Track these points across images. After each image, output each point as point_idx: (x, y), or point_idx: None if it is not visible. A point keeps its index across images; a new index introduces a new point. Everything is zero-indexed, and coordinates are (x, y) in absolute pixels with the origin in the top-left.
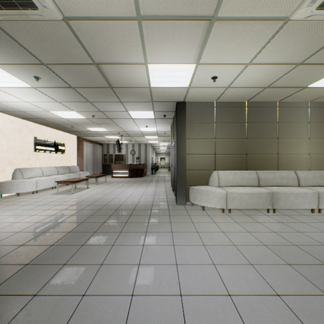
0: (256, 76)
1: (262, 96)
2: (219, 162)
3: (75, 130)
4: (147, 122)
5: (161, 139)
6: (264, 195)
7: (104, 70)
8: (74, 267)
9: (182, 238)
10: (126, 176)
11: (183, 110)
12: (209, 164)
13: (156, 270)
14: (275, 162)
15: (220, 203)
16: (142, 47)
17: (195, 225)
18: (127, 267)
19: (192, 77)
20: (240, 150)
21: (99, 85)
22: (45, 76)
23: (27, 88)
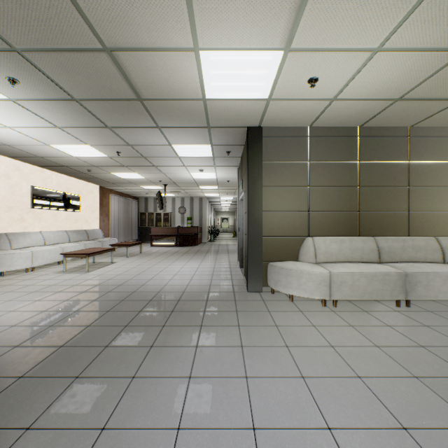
0: (384, 76)
1: (387, 117)
2: (316, 223)
3: (95, 176)
4: (202, 164)
5: (223, 191)
6: (391, 277)
7: (124, 63)
8: (44, 437)
9: (261, 361)
10: (172, 245)
11: (258, 140)
12: (299, 227)
13: (213, 445)
14: (404, 224)
15: (320, 290)
16: (187, 10)
17: (281, 331)
18: (154, 437)
19: (275, 79)
20: (348, 204)
21: (120, 95)
22: (25, 76)
23: (1, 102)
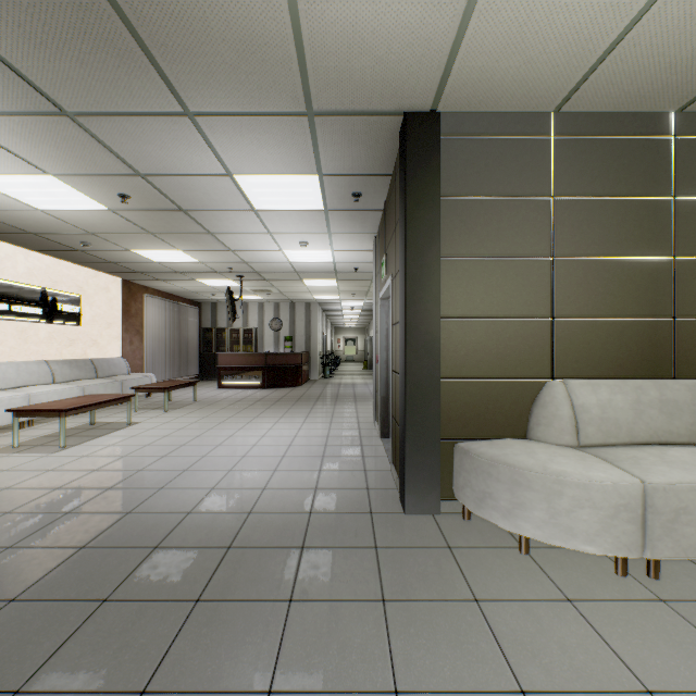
0: None
1: None
2: (570, 347)
3: (104, 258)
4: (303, 228)
5: (347, 289)
6: None
7: None
8: None
9: None
10: (255, 386)
11: (430, 144)
12: (529, 356)
13: None
14: None
15: (614, 534)
16: None
17: None
18: None
19: None
20: (649, 300)
21: None
22: None
23: None
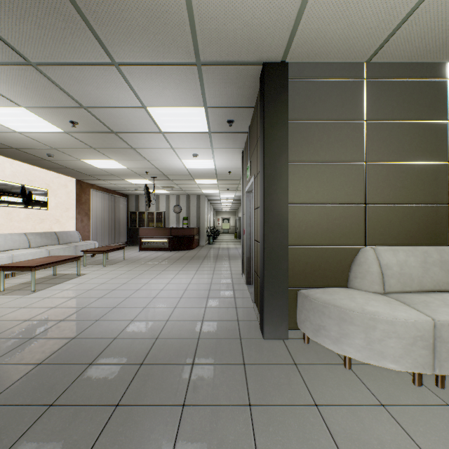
0: None
1: None
2: (378, 224)
3: (63, 165)
4: (195, 144)
5: (223, 186)
6: None
7: None
8: None
9: None
10: (164, 249)
11: (281, 84)
12: (349, 230)
13: None
14: None
15: (413, 356)
16: None
17: None
18: None
19: None
20: (431, 191)
21: None
22: None
23: None
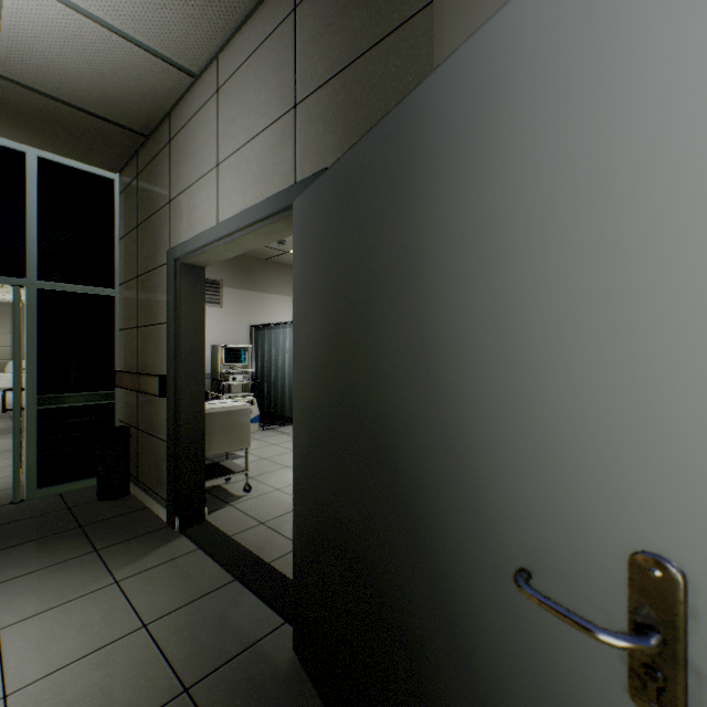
0: None
1: None
2: None
3: None
4: None
5: None
6: None
7: None
8: None
9: None
10: None
11: None
12: (6, 356)
13: None
14: None
15: (10, 384)
16: None
17: None
18: None
19: None
20: None
21: None
22: None
23: None
